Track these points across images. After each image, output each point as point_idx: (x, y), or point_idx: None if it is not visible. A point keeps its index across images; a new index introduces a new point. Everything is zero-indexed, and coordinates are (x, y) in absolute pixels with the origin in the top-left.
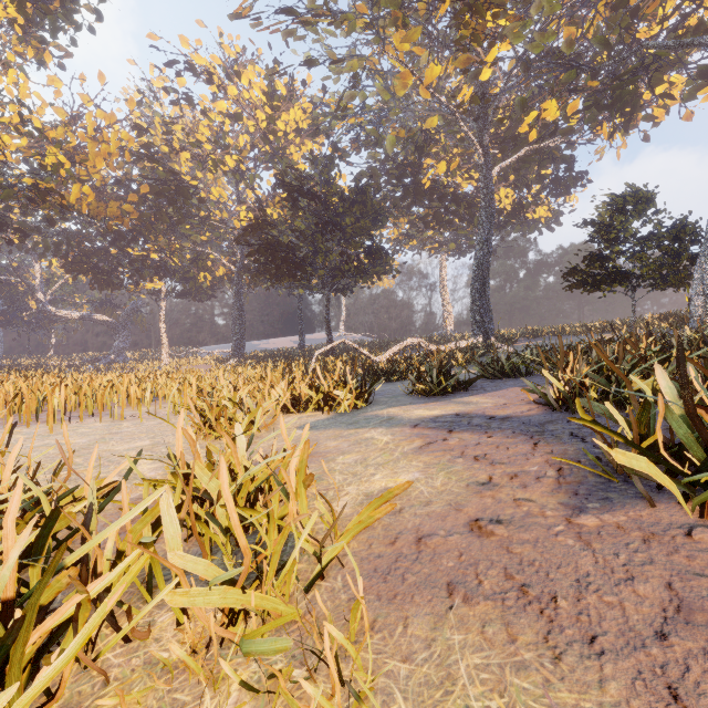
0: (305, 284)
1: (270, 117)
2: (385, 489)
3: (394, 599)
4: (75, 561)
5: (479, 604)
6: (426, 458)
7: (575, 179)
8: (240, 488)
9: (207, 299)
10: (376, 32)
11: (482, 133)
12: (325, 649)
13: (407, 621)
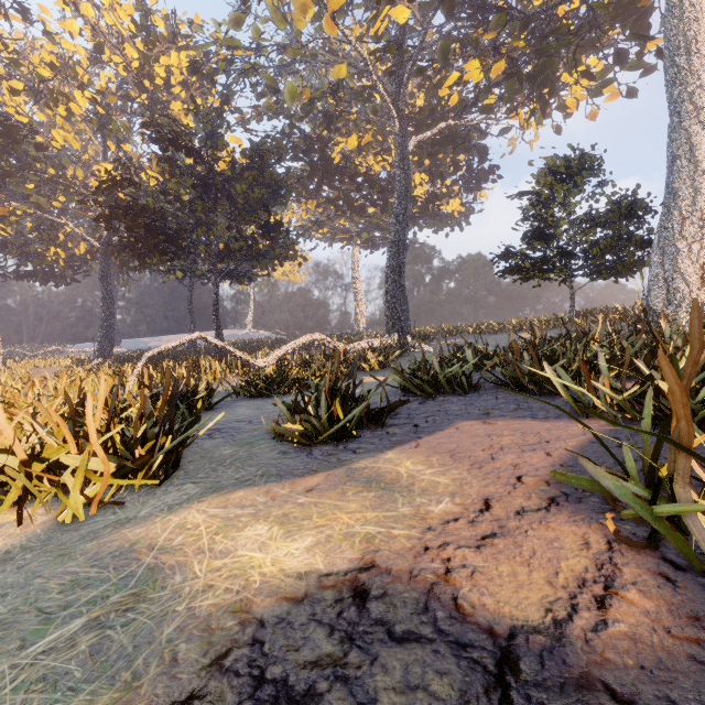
0: (185, 266)
1: (144, 56)
2: None
3: None
4: None
5: None
6: None
7: (489, 170)
8: None
9: (66, 283)
10: None
11: (398, 95)
12: None
13: None
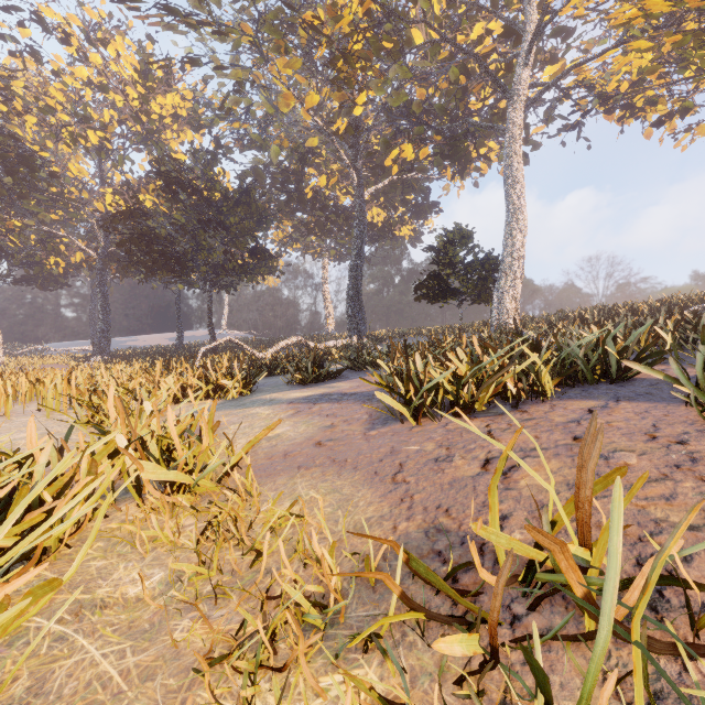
0: (186, 280)
1: (143, 97)
2: (266, 438)
3: (270, 476)
4: (58, 479)
5: (312, 469)
6: (296, 419)
7: (430, 208)
8: (161, 441)
9: (58, 288)
10: (261, 53)
11: (356, 159)
12: (236, 476)
13: (276, 481)
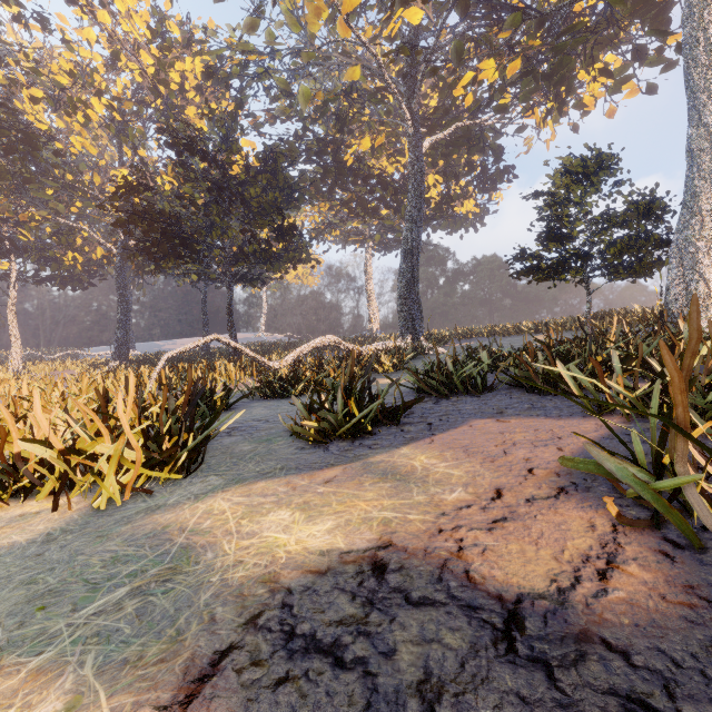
0: (199, 269)
1: (159, 62)
2: None
3: None
4: None
5: None
6: None
7: (504, 170)
8: None
9: (83, 287)
10: None
11: (412, 97)
12: None
13: None
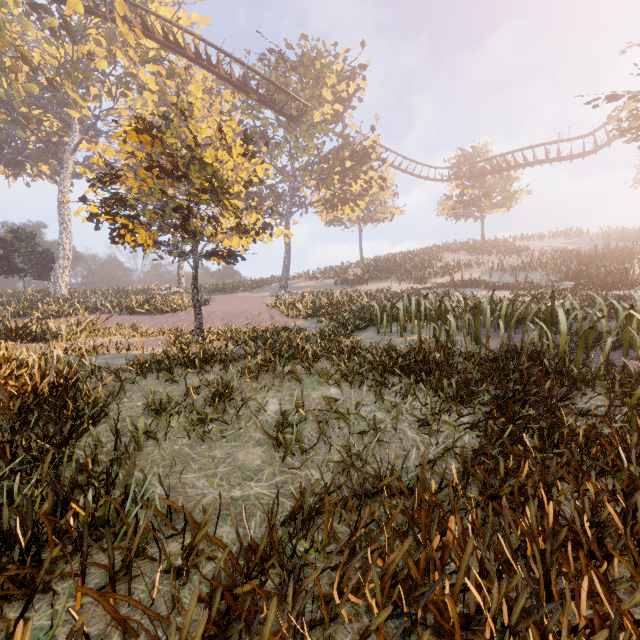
0: None
1: None
2: None
3: None
4: None
5: None
6: None
7: None
8: None
9: None
10: None
11: None
12: None
13: None
